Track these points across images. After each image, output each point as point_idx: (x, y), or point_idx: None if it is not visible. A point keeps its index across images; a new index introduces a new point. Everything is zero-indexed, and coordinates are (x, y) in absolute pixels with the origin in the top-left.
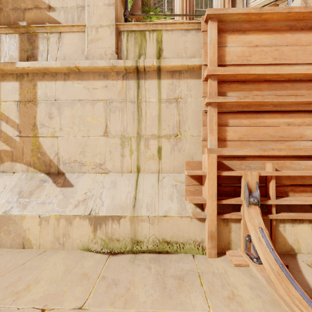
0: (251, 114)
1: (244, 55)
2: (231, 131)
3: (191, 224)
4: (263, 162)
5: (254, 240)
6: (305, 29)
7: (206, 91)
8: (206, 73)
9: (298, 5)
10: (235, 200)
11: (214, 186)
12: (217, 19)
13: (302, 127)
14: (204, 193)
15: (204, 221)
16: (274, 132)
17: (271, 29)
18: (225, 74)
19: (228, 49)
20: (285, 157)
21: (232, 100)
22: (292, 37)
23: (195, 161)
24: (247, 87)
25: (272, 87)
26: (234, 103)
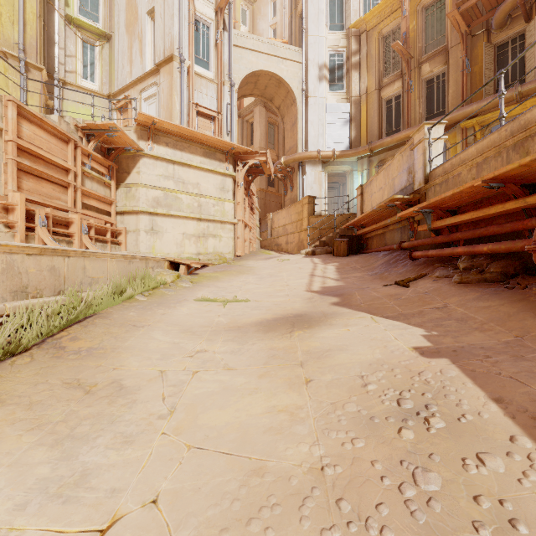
0: (35, 177)
1: (32, 138)
2: (24, 184)
3: (6, 237)
4: (44, 207)
5: (48, 242)
6: (62, 140)
7: (7, 150)
8: (11, 139)
9: (56, 120)
10: (34, 224)
11: (24, 213)
12: (16, 105)
13: (61, 194)
14: (13, 218)
15: (14, 236)
16: (47, 192)
17: (46, 130)
18: (24, 146)
19: (22, 128)
20: (53, 208)
21: (28, 164)
22: (56, 141)
23: (3, 196)
24: (33, 159)
25: (46, 164)
26: (27, 166)
